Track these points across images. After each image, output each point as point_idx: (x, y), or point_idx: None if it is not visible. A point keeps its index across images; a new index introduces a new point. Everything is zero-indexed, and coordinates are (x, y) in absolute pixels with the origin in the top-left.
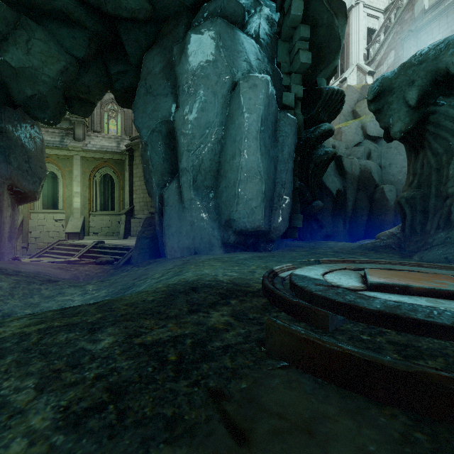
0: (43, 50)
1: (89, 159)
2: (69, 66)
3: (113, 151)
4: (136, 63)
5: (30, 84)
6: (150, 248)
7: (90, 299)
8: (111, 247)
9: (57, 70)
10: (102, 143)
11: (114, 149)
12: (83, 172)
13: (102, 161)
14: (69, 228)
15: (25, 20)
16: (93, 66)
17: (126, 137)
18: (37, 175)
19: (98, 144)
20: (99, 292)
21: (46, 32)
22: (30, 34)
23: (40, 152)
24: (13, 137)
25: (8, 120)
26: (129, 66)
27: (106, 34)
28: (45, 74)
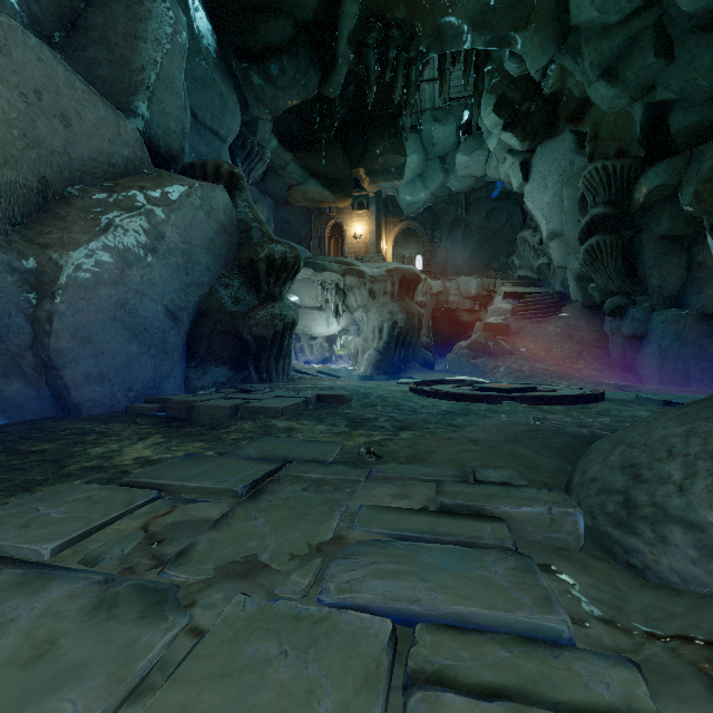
0: None
1: None
2: None
3: None
4: None
5: None
6: None
7: None
8: None
9: None
10: None
11: None
12: None
13: None
14: None
15: (696, 152)
16: None
17: None
18: None
19: None
20: None
21: None
22: (701, 161)
23: None
24: None
25: (708, 248)
26: None
27: None
28: None
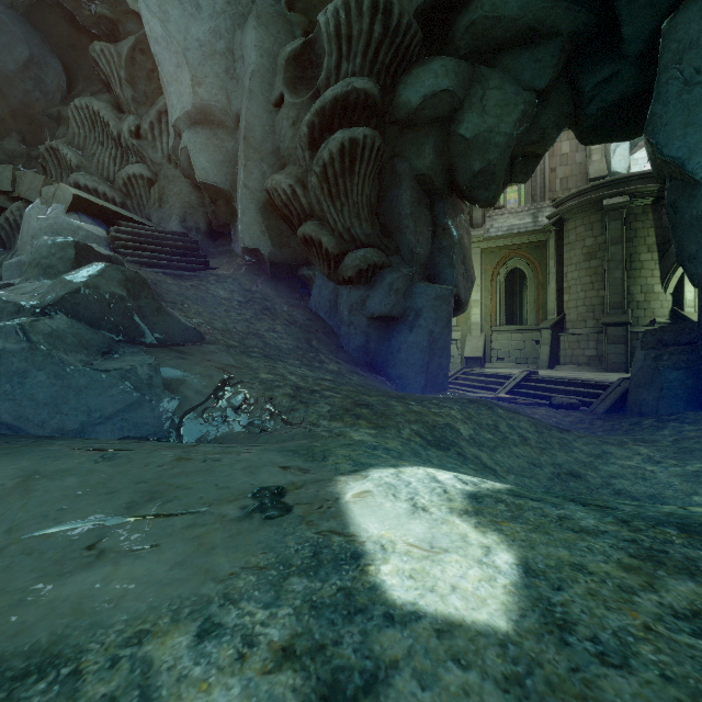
0: (498, 101)
1: (492, 251)
2: (528, 108)
3: (527, 231)
4: (638, 49)
5: (479, 155)
6: (687, 389)
7: (693, 476)
8: (559, 381)
9: (514, 121)
10: (509, 223)
11: (529, 227)
12: (483, 270)
13: (510, 249)
14: (468, 351)
15: (478, 71)
16: (554, 93)
17: (546, 204)
18: (470, 279)
19: (503, 225)
20: (691, 465)
21: (500, 74)
22: (484, 86)
23: (469, 247)
24: (453, 233)
25: (448, 213)
26: (620, 63)
27: (588, 27)
28: (499, 134)
